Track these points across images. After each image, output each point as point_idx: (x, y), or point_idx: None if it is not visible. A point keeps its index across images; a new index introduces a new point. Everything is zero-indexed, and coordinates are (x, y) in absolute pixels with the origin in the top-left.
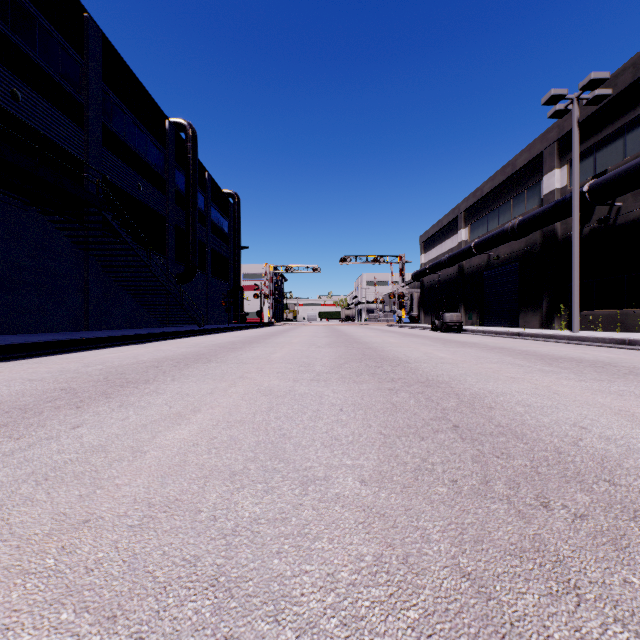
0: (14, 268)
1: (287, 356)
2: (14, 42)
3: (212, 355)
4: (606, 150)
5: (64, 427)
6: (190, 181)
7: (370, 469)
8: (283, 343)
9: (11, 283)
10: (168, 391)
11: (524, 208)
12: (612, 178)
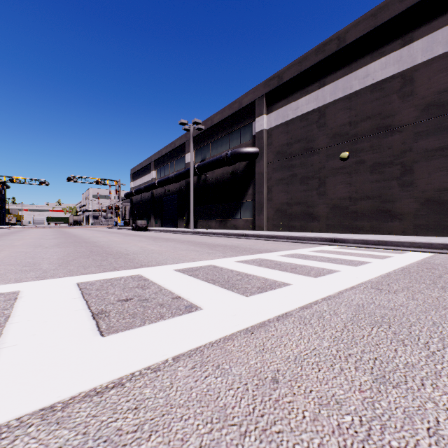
0: None
1: (25, 243)
2: None
3: None
4: (205, 150)
5: None
6: None
7: (61, 256)
8: (18, 239)
9: None
10: None
11: (179, 167)
12: (203, 165)
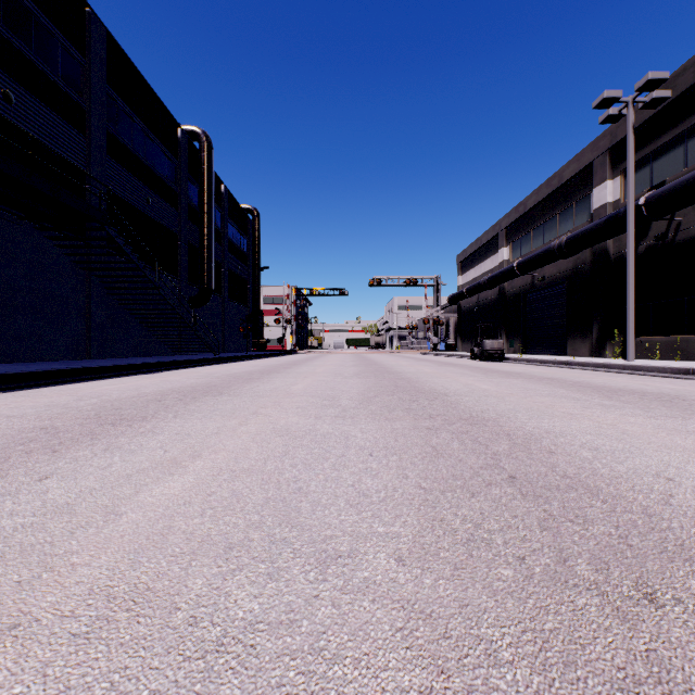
0: (6, 289)
1: (309, 388)
2: (6, 38)
3: (225, 387)
4: (664, 159)
5: (29, 478)
6: (205, 195)
7: (409, 540)
8: (306, 373)
9: (3, 306)
10: (166, 430)
11: (572, 224)
12: (672, 189)
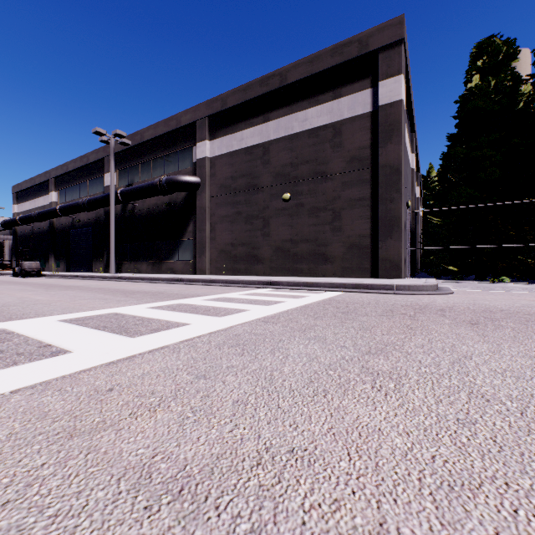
0: None
1: None
2: None
3: None
4: (133, 172)
5: None
6: None
7: None
8: None
9: None
10: None
11: (96, 190)
12: (129, 191)
